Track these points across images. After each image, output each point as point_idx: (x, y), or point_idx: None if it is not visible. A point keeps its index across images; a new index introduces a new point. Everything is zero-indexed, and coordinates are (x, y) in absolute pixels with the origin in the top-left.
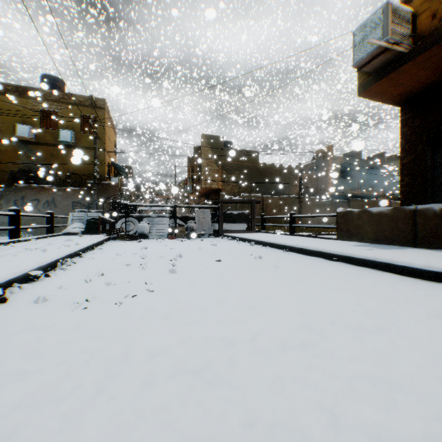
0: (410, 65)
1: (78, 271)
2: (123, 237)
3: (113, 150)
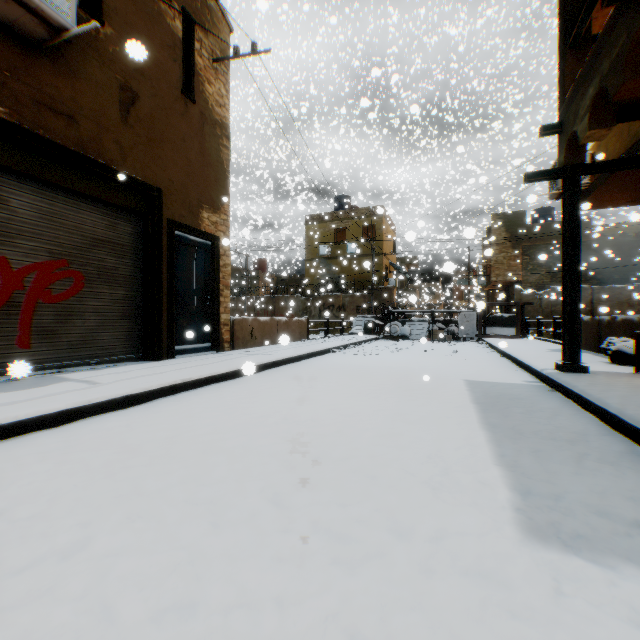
0: (594, 195)
1: (355, 349)
2: (387, 337)
3: (391, 249)
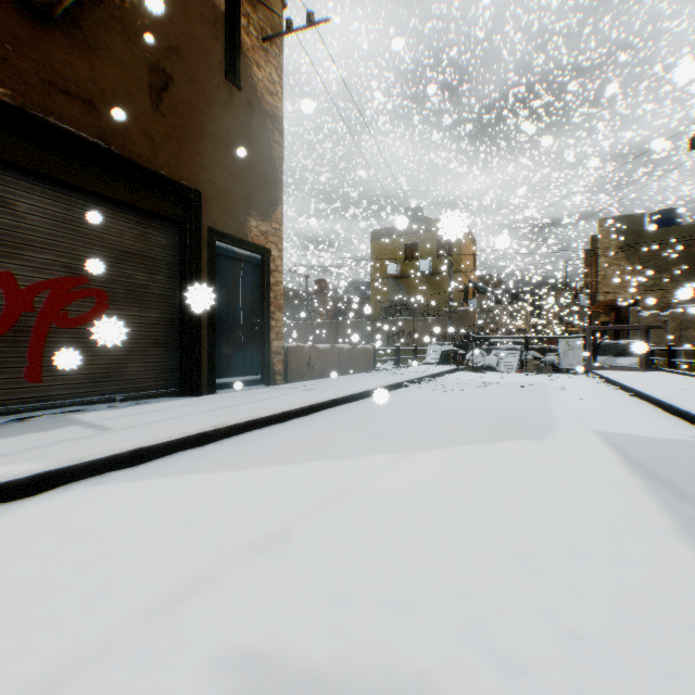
0: None
1: (432, 383)
2: (469, 368)
3: (471, 265)
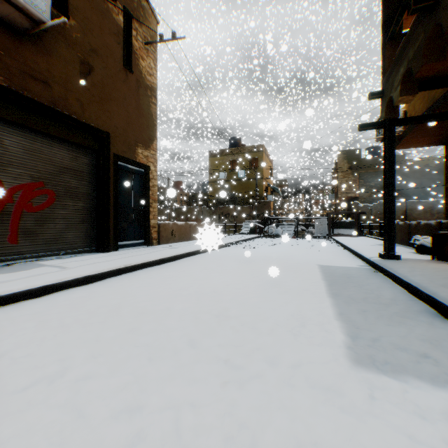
0: (406, 139)
1: (244, 244)
2: (266, 236)
3: (269, 174)
